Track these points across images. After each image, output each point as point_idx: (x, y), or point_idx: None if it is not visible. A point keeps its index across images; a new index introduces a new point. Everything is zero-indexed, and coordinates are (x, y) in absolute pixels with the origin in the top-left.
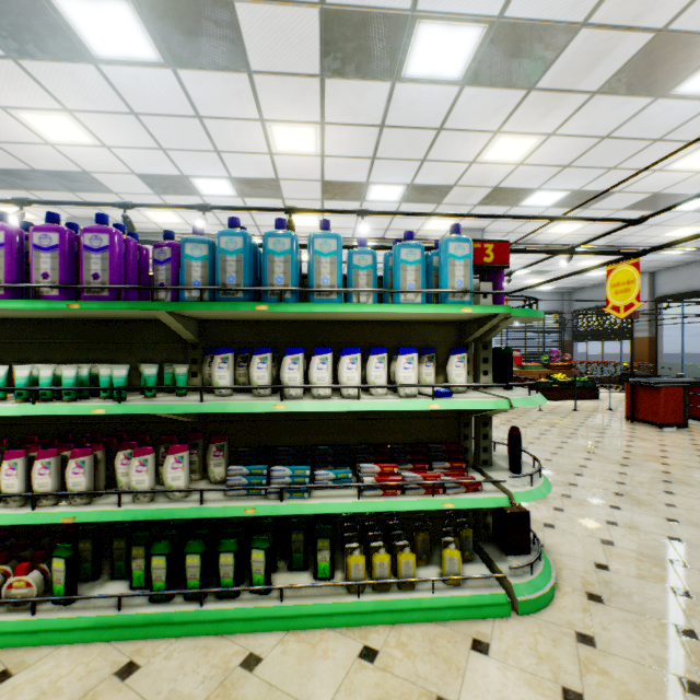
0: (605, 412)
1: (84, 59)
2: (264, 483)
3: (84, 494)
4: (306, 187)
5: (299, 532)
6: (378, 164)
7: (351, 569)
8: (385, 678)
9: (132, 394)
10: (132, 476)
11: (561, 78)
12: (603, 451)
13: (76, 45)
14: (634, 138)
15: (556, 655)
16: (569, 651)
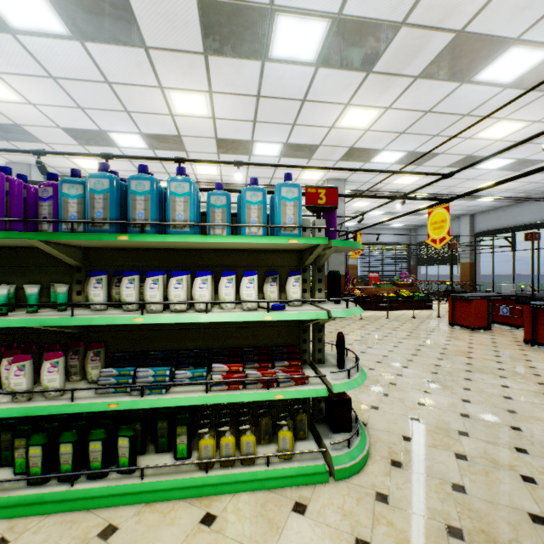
0: (435, 319)
1: (2, 29)
2: (130, 382)
3: None
4: (204, 143)
5: (163, 421)
6: (259, 126)
7: (202, 450)
8: (217, 539)
9: (22, 309)
10: (11, 379)
11: (391, 64)
12: (427, 348)
13: None
14: (449, 113)
15: (357, 512)
16: (367, 508)
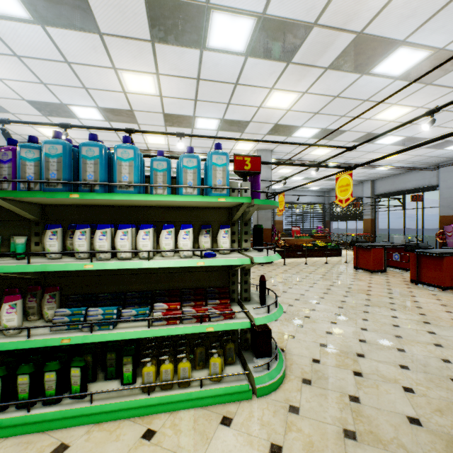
0: (343, 264)
1: None
2: (82, 320)
3: None
4: (153, 117)
5: (112, 352)
6: (200, 104)
7: (144, 376)
8: (155, 451)
9: None
10: None
11: (306, 57)
12: (336, 288)
13: None
14: (353, 98)
15: (273, 422)
16: (282, 418)
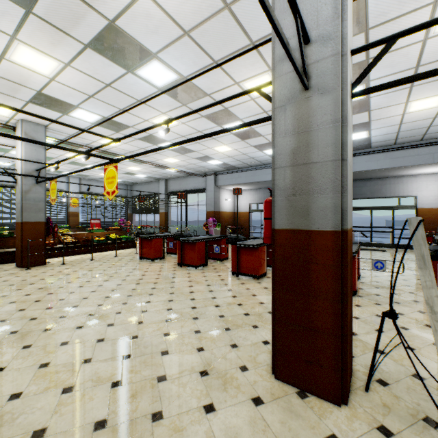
0: (133, 255)
1: None
2: None
3: None
4: None
5: None
6: None
7: None
8: None
9: None
10: None
11: (54, 16)
12: (109, 282)
13: None
14: (127, 94)
15: None
16: None
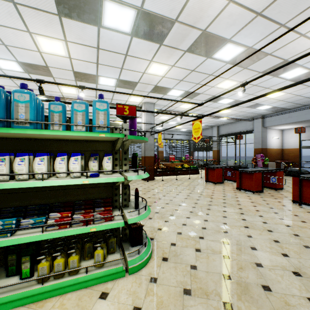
0: (199, 179)
1: None
2: None
3: None
4: (65, 73)
5: (13, 254)
6: (101, 67)
7: (39, 270)
8: None
9: None
10: None
11: (172, 42)
12: (193, 194)
13: None
14: (203, 72)
15: (137, 291)
16: (144, 287)
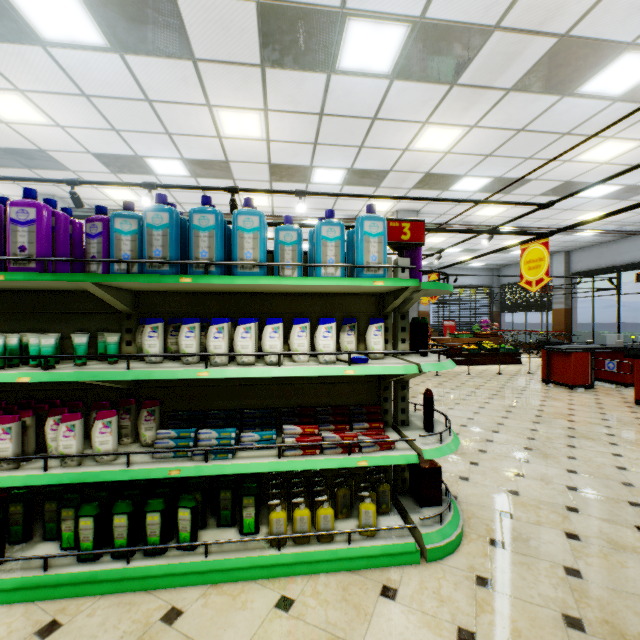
0: (525, 375)
1: (32, 41)
2: (191, 446)
3: (11, 460)
4: (255, 169)
5: (227, 490)
6: (320, 149)
7: (273, 524)
8: (297, 626)
9: (66, 362)
10: (60, 441)
11: (479, 75)
12: (519, 410)
13: (22, 27)
14: (546, 131)
15: (456, 598)
16: (468, 593)
